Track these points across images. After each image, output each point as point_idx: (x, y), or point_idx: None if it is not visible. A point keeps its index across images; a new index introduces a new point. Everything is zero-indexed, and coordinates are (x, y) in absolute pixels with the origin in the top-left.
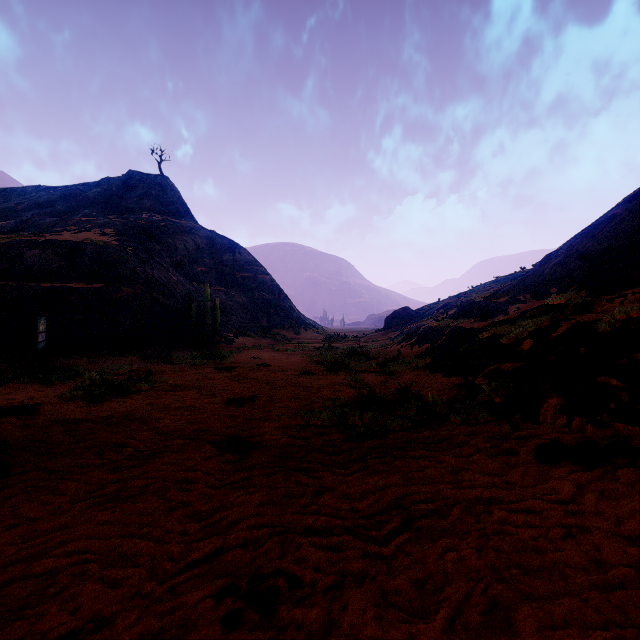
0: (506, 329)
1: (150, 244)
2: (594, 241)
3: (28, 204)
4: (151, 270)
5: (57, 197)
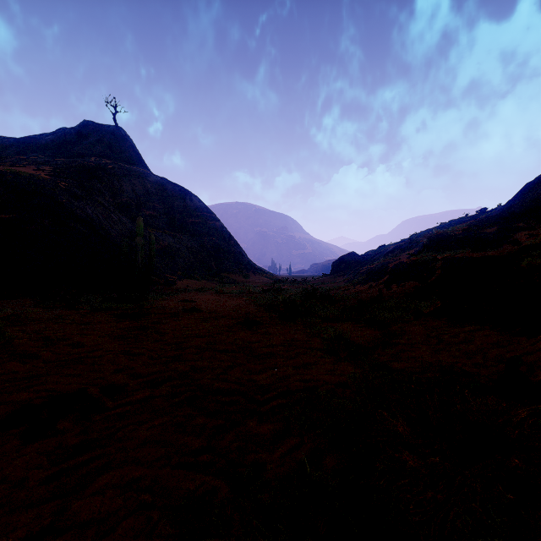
0: None
1: (90, 182)
2: None
3: None
4: (83, 205)
5: (10, 144)
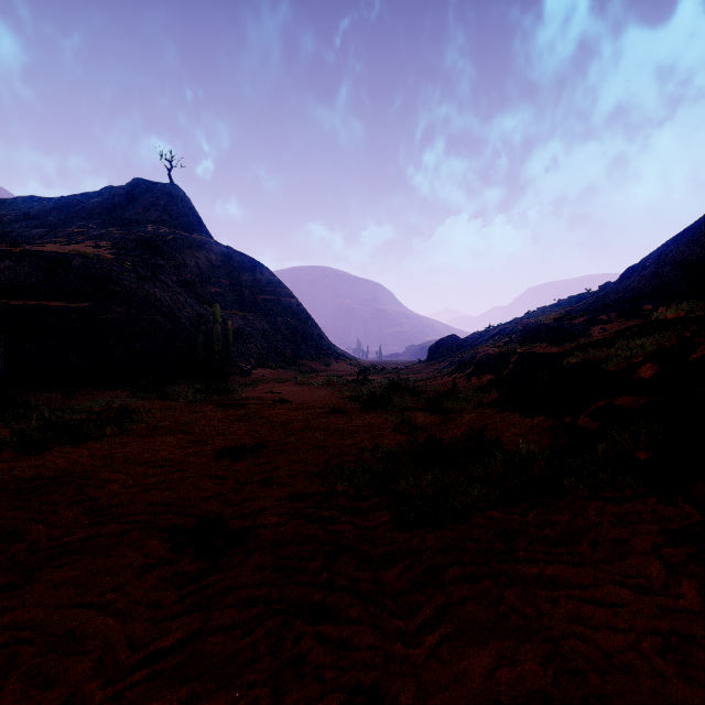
0: (602, 352)
1: (153, 259)
2: (696, 246)
3: (16, 215)
4: (152, 288)
5: (50, 208)
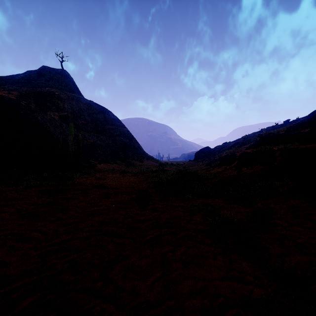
0: None
1: (43, 102)
2: None
3: None
4: (36, 115)
5: None
